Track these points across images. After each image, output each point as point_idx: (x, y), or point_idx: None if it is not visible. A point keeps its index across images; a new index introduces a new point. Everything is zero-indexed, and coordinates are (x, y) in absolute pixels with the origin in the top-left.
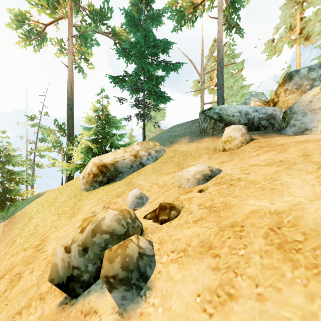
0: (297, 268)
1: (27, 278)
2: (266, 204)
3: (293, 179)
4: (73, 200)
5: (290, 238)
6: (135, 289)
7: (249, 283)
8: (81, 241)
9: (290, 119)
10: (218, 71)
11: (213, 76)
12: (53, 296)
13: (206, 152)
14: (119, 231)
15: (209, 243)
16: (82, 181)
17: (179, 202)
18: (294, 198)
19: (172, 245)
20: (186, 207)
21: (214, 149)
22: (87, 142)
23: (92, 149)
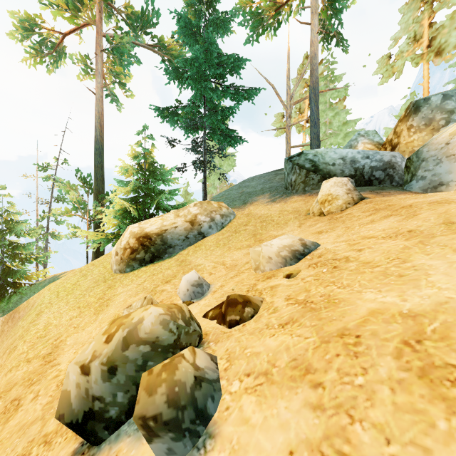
0: (455, 414)
1: (28, 407)
2: (394, 300)
3: (433, 261)
4: (102, 286)
5: (439, 360)
6: (189, 437)
7: (375, 435)
8: (106, 357)
9: (416, 168)
10: (312, 101)
11: (303, 108)
12: (65, 439)
13: (295, 217)
14: (165, 341)
15: (306, 363)
16: (114, 259)
17: (257, 293)
18: (438, 292)
19: (247, 363)
20: (267, 302)
21: (307, 212)
22: (123, 202)
23: (129, 212)
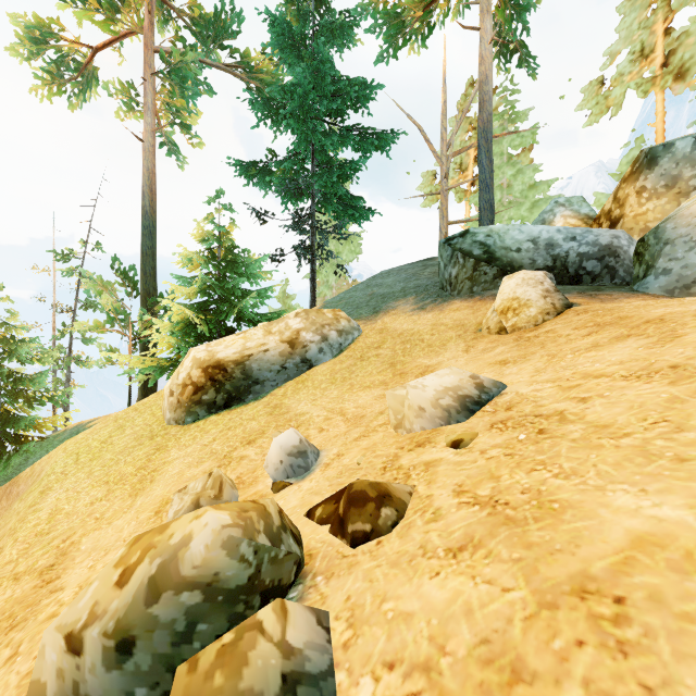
0: None
1: None
2: (681, 516)
3: None
4: (147, 447)
5: None
6: None
7: None
8: (114, 619)
9: (655, 256)
10: (482, 150)
11: (467, 164)
12: None
13: (459, 336)
14: (232, 579)
15: (512, 654)
16: (167, 401)
17: (401, 475)
18: None
19: (387, 636)
20: (420, 495)
21: (478, 327)
22: (184, 309)
23: (195, 325)
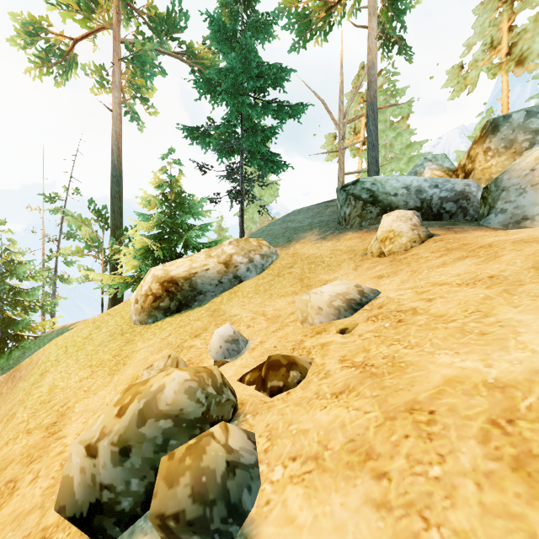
0: None
1: (25, 492)
2: (475, 365)
3: (522, 315)
4: (119, 341)
5: (537, 447)
6: None
7: None
8: (117, 435)
9: (495, 199)
10: (369, 119)
11: (359, 128)
12: (67, 535)
13: (350, 258)
14: (192, 413)
15: (367, 445)
16: (133, 307)
17: (304, 353)
18: (532, 356)
19: (292, 443)
20: (317, 364)
21: (364, 252)
22: (144, 239)
23: (152, 251)
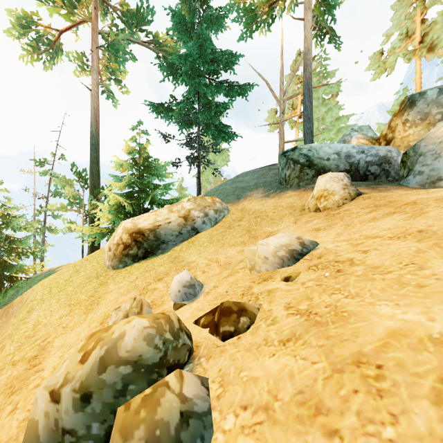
0: None
1: (4, 422)
2: (418, 318)
3: None
4: (94, 283)
5: None
6: None
7: None
8: (79, 381)
9: (413, 163)
10: (305, 96)
11: (296, 104)
12: None
13: (290, 213)
14: (150, 359)
15: (316, 398)
16: (107, 254)
17: (253, 298)
18: None
19: (243, 391)
20: (264, 310)
21: (302, 208)
22: (117, 197)
23: (124, 207)
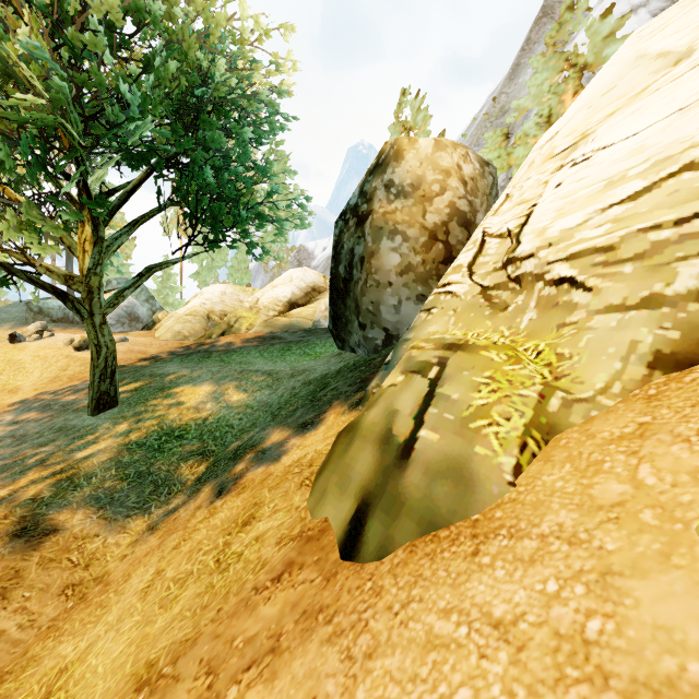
0: None
1: None
2: None
3: None
4: None
5: None
6: None
7: None
8: None
9: None
10: (66, 257)
11: None
12: None
13: None
14: None
15: None
16: None
17: None
18: None
19: None
20: None
21: None
22: None
23: None
